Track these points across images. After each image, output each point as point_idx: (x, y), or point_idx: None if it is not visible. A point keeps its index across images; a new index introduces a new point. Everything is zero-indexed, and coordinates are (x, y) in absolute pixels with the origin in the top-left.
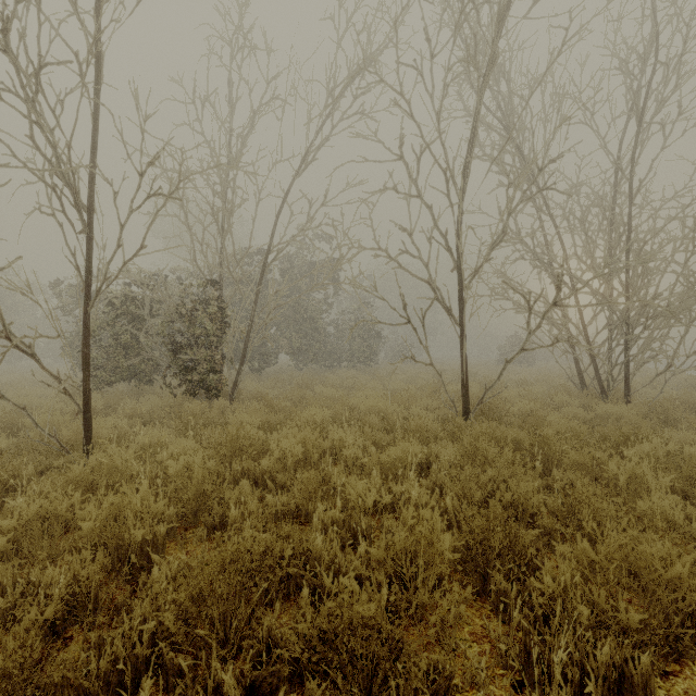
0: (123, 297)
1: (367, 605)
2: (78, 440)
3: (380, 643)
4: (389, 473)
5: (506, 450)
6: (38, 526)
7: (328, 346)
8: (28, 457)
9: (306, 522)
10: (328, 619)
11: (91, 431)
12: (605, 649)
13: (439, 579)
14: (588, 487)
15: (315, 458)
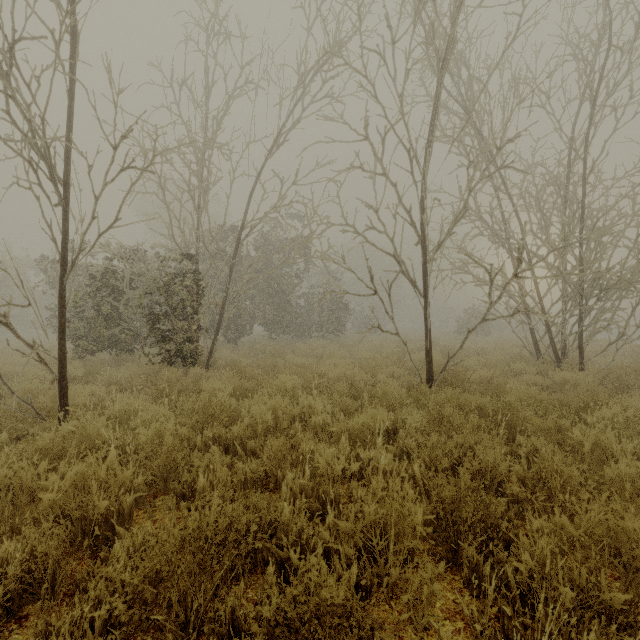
0: (104, 270)
1: (335, 591)
2: (55, 408)
3: (349, 632)
4: (357, 440)
5: (471, 417)
6: (2, 497)
7: (300, 317)
8: (5, 424)
9: (275, 489)
10: (295, 599)
11: (67, 398)
12: (591, 636)
13: (409, 550)
14: (558, 456)
15: (285, 424)
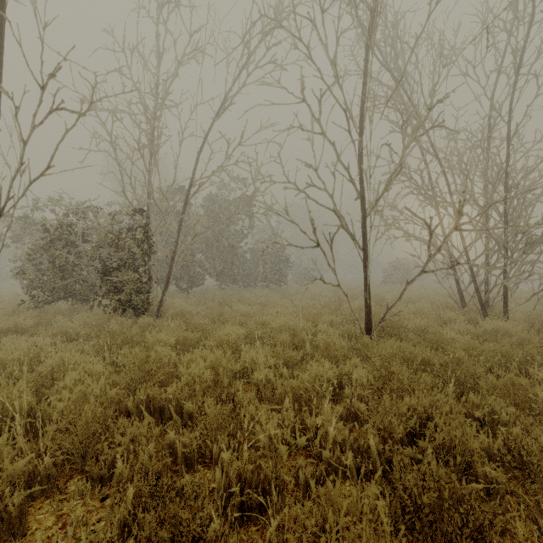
0: (59, 225)
1: None
2: None
3: None
4: (303, 403)
5: (423, 376)
6: None
7: (246, 269)
8: None
9: (211, 463)
10: None
11: None
12: None
13: None
14: None
15: (225, 383)
